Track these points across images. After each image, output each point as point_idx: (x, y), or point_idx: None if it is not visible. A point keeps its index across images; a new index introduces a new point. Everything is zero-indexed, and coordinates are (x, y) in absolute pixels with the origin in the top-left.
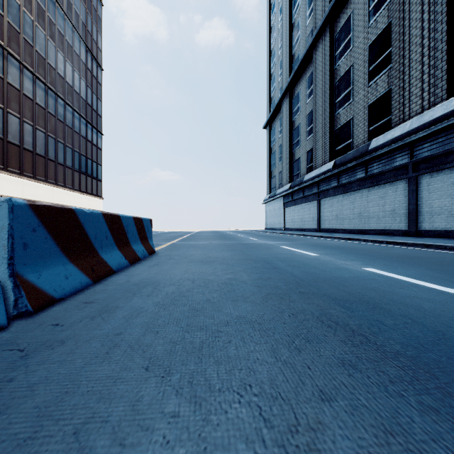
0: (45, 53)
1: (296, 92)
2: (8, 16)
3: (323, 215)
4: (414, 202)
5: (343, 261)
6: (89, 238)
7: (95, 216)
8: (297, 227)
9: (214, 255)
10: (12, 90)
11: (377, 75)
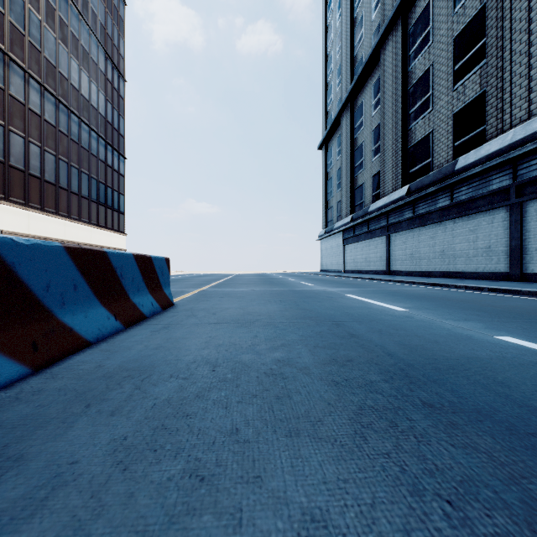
0: (55, 60)
1: (358, 103)
2: (11, 15)
3: (393, 254)
4: (518, 236)
5: (452, 321)
6: (30, 290)
7: (46, 251)
8: (360, 269)
9: (256, 310)
10: (15, 104)
11: (466, 75)
